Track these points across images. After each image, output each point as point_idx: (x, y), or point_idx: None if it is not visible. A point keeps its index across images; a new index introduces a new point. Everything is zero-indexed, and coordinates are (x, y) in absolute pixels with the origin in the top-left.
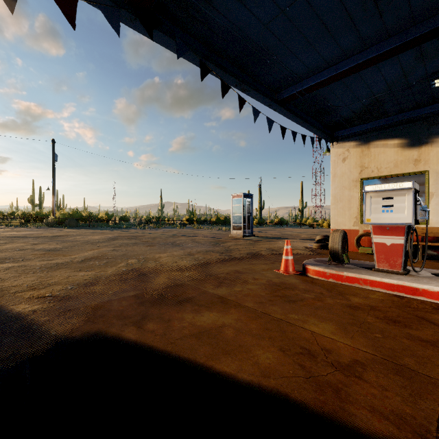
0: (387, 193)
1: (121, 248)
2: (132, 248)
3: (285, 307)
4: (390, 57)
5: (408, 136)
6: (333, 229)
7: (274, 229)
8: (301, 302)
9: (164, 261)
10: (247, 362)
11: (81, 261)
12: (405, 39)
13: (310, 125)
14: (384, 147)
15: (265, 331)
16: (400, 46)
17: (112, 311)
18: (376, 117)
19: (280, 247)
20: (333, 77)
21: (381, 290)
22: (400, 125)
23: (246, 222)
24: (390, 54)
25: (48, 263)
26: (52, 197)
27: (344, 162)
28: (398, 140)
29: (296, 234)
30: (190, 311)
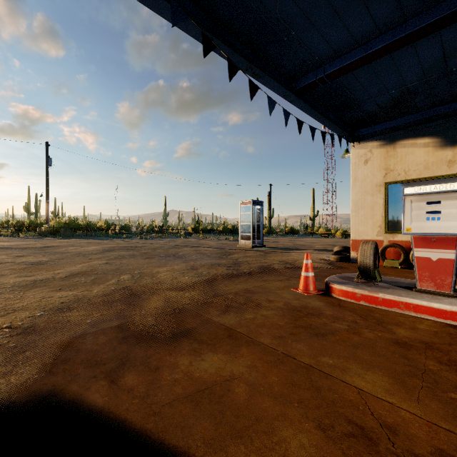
0: (432, 197)
1: (115, 261)
2: (128, 261)
3: (313, 344)
4: (434, 31)
5: (441, 133)
6: (354, 239)
7: (285, 239)
8: (332, 336)
9: (162, 277)
10: (271, 456)
11: (65, 278)
12: (455, 6)
13: (329, 122)
14: (412, 146)
15: (291, 387)
16: (448, 17)
17: (82, 352)
18: (404, 113)
19: (295, 259)
20: (361, 59)
21: (428, 317)
22: (432, 122)
23: (256, 231)
24: (434, 28)
25: (24, 280)
26: (46, 204)
27: (366, 165)
28: (429, 139)
29: (309, 245)
30: (187, 350)
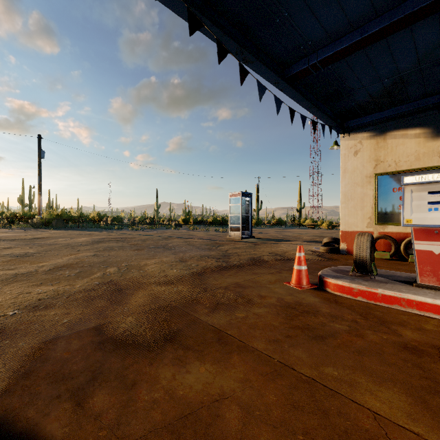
0: (435, 186)
1: (103, 253)
2: (117, 253)
3: (312, 350)
4: (434, 12)
5: (432, 124)
6: (343, 231)
7: (273, 230)
8: (333, 340)
9: (149, 270)
10: None
11: (49, 271)
12: None
13: (320, 112)
14: (403, 137)
15: (293, 410)
16: None
17: (50, 361)
18: (395, 103)
19: (284, 251)
20: (356, 43)
21: (433, 316)
22: (423, 113)
23: (245, 223)
24: (435, 8)
25: (5, 273)
26: (38, 196)
27: (356, 156)
28: (420, 130)
29: (297, 236)
30: (171, 358)
